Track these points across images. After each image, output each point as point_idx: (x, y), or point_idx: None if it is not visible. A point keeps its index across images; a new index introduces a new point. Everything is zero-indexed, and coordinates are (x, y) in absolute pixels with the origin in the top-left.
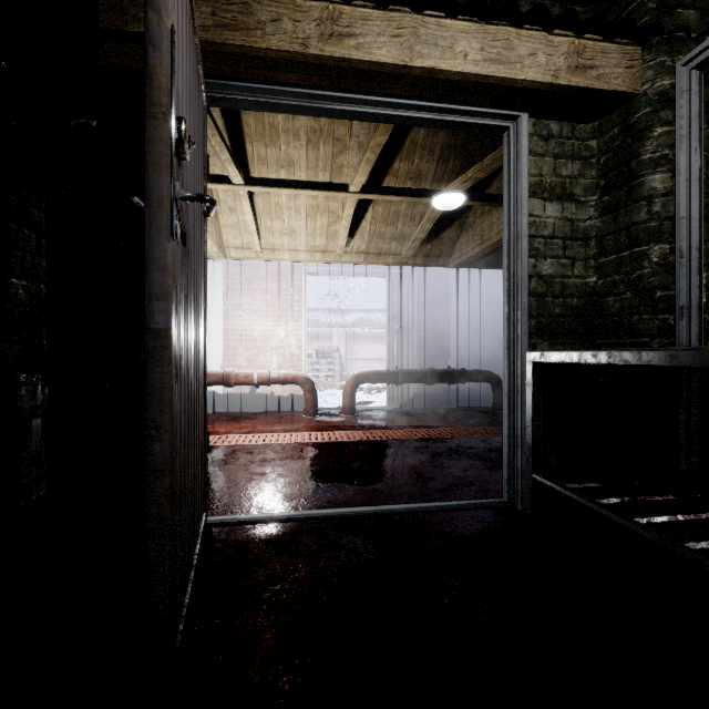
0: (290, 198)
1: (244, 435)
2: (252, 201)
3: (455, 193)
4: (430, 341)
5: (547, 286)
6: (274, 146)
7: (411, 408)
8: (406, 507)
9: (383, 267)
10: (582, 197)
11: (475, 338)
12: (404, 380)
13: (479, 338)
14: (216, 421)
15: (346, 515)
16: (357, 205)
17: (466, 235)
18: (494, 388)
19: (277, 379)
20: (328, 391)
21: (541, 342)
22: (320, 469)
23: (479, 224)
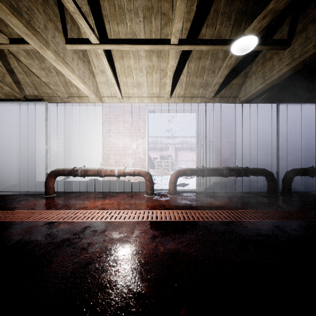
0: (136, 62)
1: (101, 211)
2: (113, 65)
3: (251, 36)
4: (223, 150)
5: None
6: (122, 24)
7: (211, 190)
8: None
9: (194, 105)
10: None
11: (253, 148)
12: (208, 174)
13: (255, 148)
14: (93, 197)
15: None
16: (177, 64)
17: (250, 80)
18: (268, 180)
19: (129, 173)
20: (165, 177)
21: None
22: (139, 260)
23: (260, 69)
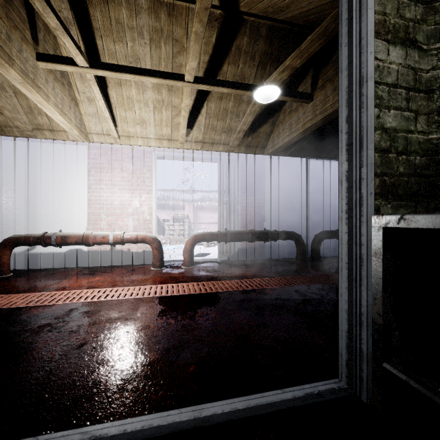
0: (139, 92)
1: (91, 291)
2: (106, 92)
3: (273, 86)
4: (250, 210)
5: (391, 140)
6: (121, 42)
7: (236, 259)
8: (231, 411)
9: (216, 154)
10: (424, 45)
11: (283, 207)
12: (231, 239)
13: (285, 207)
14: (76, 275)
15: (150, 436)
16: (194, 101)
17: (278, 130)
18: (297, 244)
19: (129, 239)
20: (179, 245)
21: (384, 204)
22: (146, 334)
23: (287, 120)
